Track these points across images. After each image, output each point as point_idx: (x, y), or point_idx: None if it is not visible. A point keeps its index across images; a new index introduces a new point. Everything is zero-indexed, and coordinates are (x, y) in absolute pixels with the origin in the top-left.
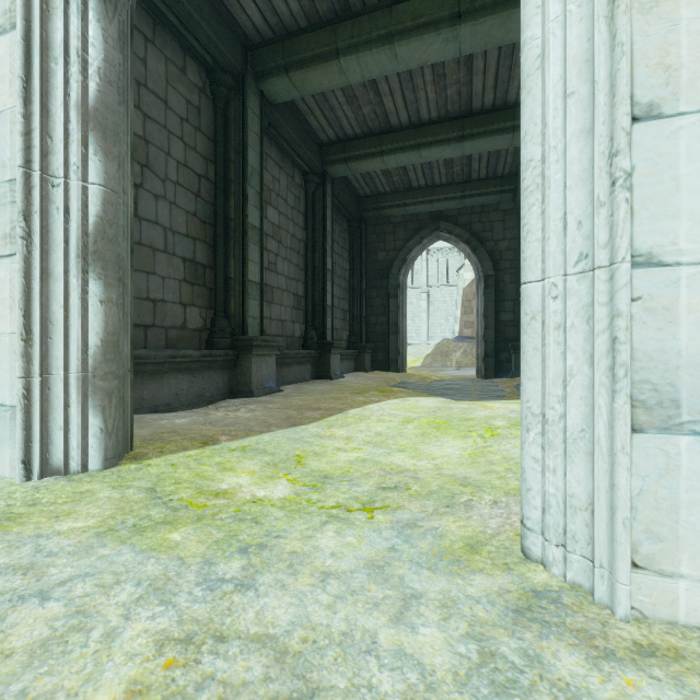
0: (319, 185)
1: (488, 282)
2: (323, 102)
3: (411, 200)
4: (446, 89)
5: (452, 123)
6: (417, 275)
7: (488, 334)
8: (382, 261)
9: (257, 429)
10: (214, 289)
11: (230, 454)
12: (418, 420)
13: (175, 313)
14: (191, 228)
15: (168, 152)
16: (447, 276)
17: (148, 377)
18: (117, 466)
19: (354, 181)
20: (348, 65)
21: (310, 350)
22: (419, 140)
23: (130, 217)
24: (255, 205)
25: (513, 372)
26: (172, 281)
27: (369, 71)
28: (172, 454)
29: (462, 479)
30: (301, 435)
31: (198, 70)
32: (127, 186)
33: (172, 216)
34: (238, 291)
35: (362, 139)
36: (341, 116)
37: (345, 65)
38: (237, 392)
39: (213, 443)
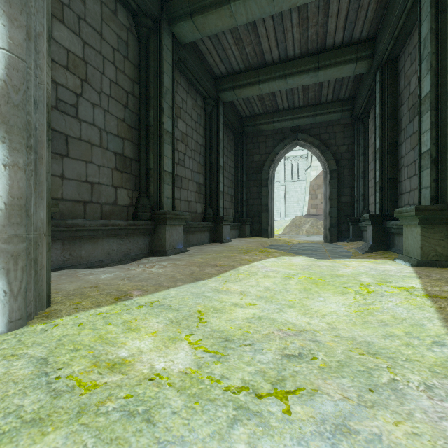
0: (214, 107)
1: (332, 175)
2: (217, 44)
3: (278, 118)
4: (308, 30)
5: (310, 57)
6: (278, 174)
7: (332, 211)
8: (257, 162)
9: (165, 284)
10: (139, 176)
11: (138, 310)
12: (297, 276)
13: (108, 193)
14: (121, 130)
15: (103, 72)
16: (298, 174)
17: (85, 241)
18: (24, 327)
19: (238, 105)
20: (236, 8)
21: (208, 222)
22: (286, 71)
23: (47, 94)
24: (168, 115)
25: (351, 238)
26: (106, 169)
27: (252, 14)
28: (83, 311)
29: (365, 345)
30: (202, 290)
31: (126, 14)
32: (43, 64)
33: (106, 120)
34: (156, 178)
35: (245, 72)
36: (230, 55)
37: (234, 8)
38: (155, 251)
39: (125, 299)
